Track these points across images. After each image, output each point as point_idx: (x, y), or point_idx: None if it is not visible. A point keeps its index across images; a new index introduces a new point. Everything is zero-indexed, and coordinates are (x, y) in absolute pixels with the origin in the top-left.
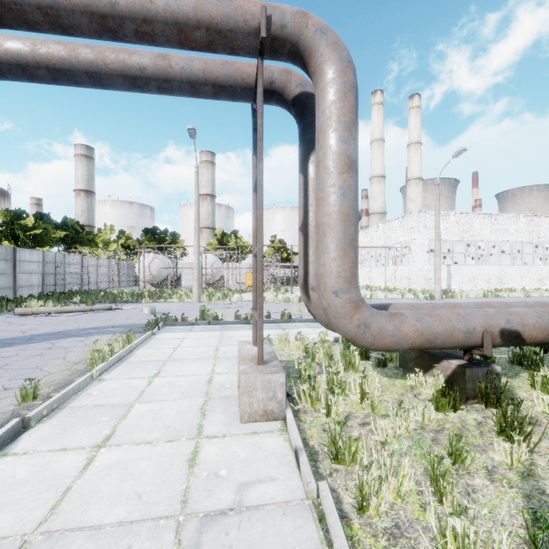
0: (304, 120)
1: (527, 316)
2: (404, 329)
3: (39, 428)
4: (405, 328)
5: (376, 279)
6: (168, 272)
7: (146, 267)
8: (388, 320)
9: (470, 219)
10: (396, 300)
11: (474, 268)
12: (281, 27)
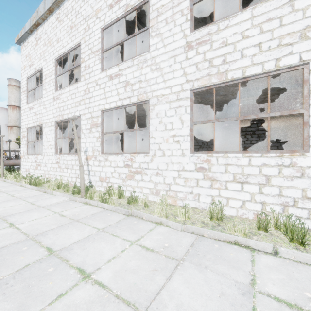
0: None
1: None
2: (10, 162)
3: None
4: (10, 162)
5: None
6: None
7: None
8: (7, 161)
9: None
10: None
11: None
12: None
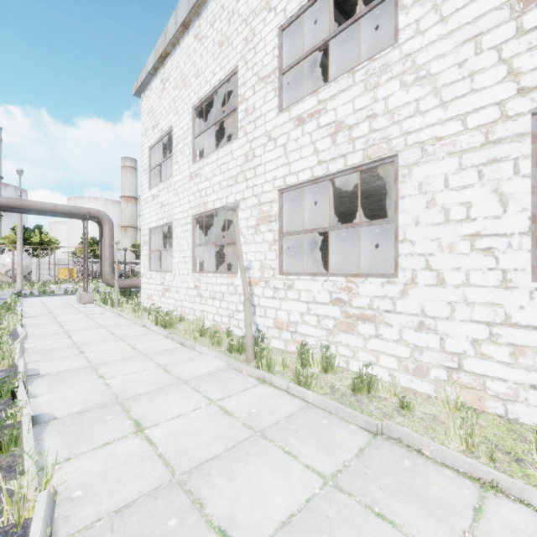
0: (101, 227)
1: None
2: (126, 283)
3: (23, 308)
4: (126, 283)
5: None
6: None
7: None
8: (122, 281)
9: None
10: None
11: None
12: (93, 215)
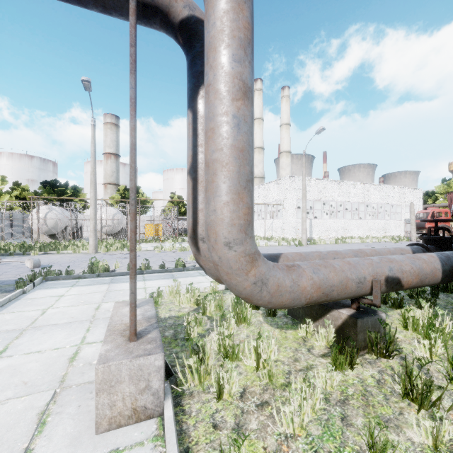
0: (193, 49)
1: (404, 263)
2: (302, 284)
3: None
4: (303, 282)
5: (257, 230)
6: (67, 223)
7: (39, 218)
8: (285, 274)
9: (325, 184)
10: (274, 247)
11: (328, 221)
12: None
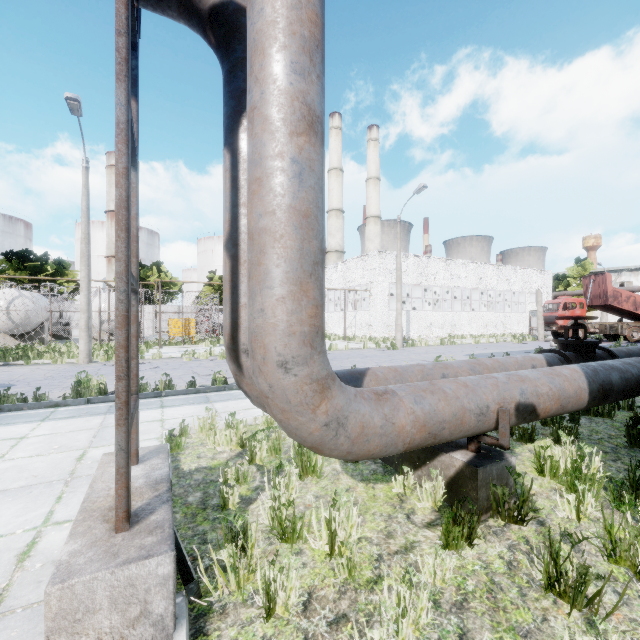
0: (232, 54)
1: (539, 383)
2: (399, 421)
3: None
4: (400, 419)
5: (334, 325)
6: (44, 317)
7: None
8: (374, 407)
9: (427, 262)
10: (358, 351)
11: (431, 314)
12: None
